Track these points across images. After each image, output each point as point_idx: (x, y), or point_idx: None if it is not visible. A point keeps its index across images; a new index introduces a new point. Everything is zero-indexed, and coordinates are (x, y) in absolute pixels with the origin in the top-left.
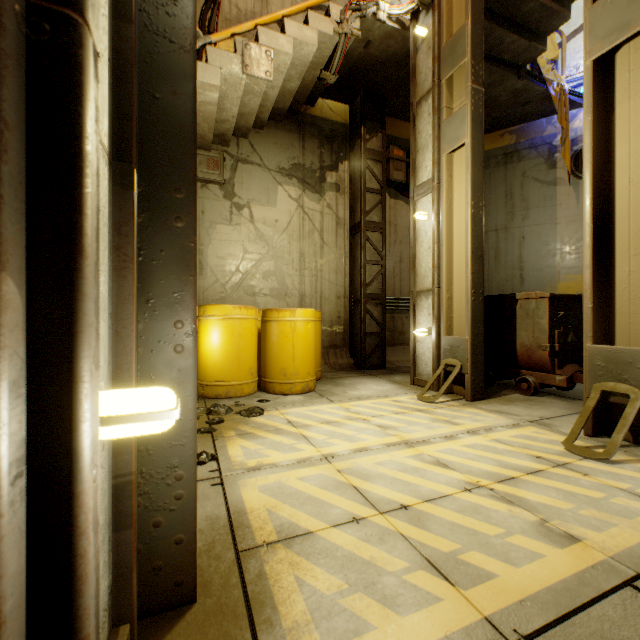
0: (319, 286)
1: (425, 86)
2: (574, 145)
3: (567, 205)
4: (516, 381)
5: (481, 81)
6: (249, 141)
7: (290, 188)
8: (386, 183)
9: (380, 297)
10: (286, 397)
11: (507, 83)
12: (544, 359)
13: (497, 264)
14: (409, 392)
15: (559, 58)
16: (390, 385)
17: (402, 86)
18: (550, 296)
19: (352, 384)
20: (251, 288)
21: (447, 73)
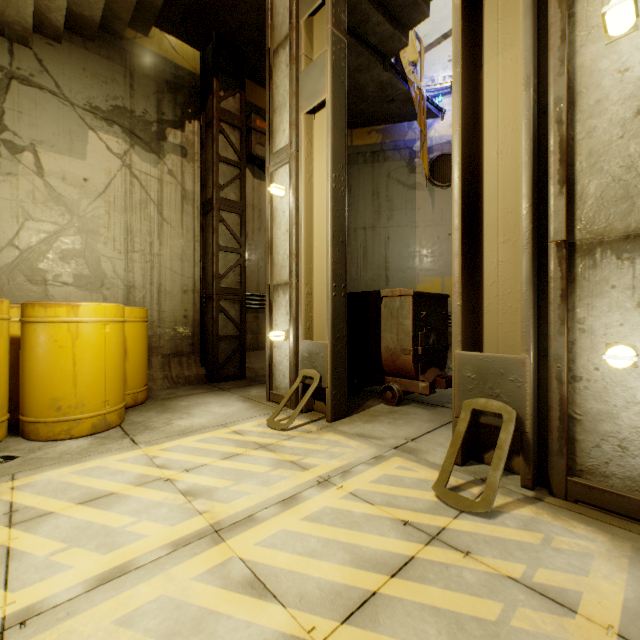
0: (157, 276)
1: (283, 30)
2: (430, 153)
3: (425, 210)
4: (381, 390)
5: (344, 29)
6: (34, 53)
7: (110, 138)
8: (248, 158)
9: (238, 292)
10: (58, 445)
11: (374, 72)
12: (408, 364)
13: (365, 263)
14: (260, 414)
15: (418, 67)
16: (240, 404)
17: (264, 42)
18: (414, 294)
19: (188, 407)
20: (38, 273)
21: (306, 11)
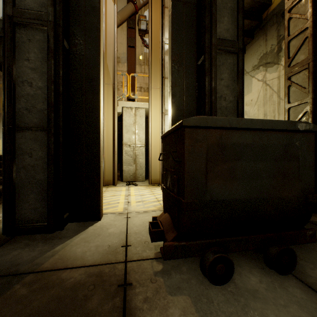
0: None
1: None
2: None
3: None
4: None
5: None
6: None
7: (258, 75)
8: None
9: None
10: None
11: None
12: None
13: None
14: None
15: None
16: None
17: None
18: (161, 138)
19: None
20: None
21: None
